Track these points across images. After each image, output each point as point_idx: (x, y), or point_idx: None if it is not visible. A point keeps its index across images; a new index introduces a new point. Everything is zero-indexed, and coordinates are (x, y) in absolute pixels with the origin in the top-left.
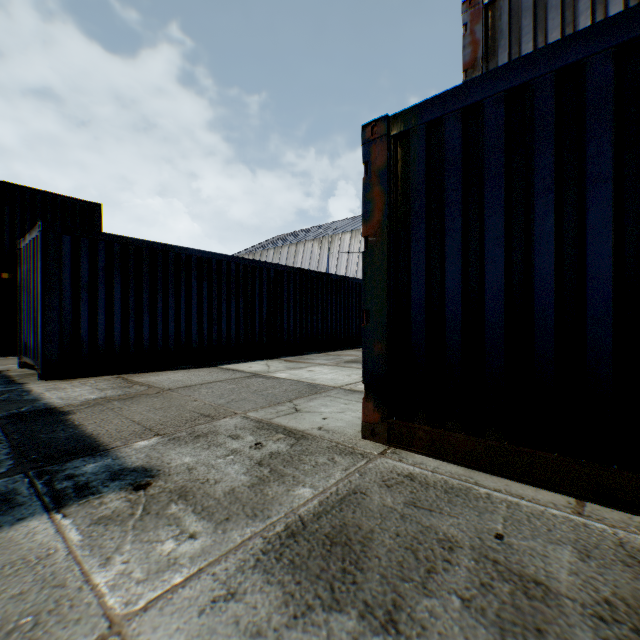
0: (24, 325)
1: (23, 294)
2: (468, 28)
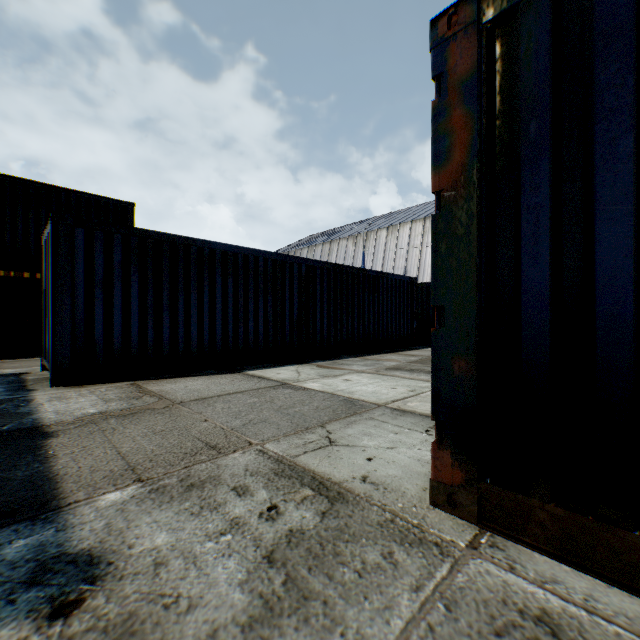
0: (44, 326)
1: (44, 293)
2: None
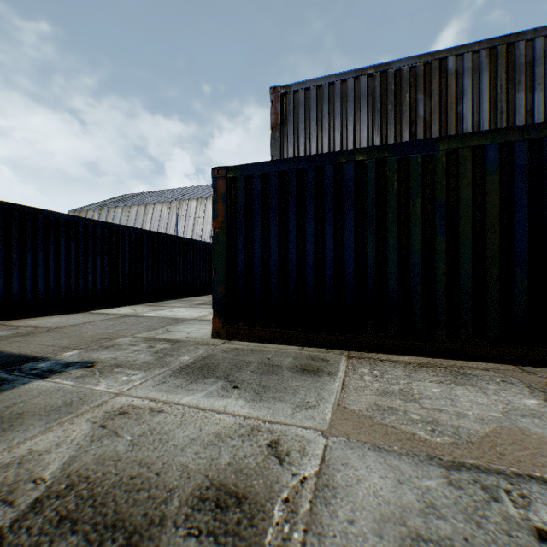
0: None
1: None
2: (273, 104)
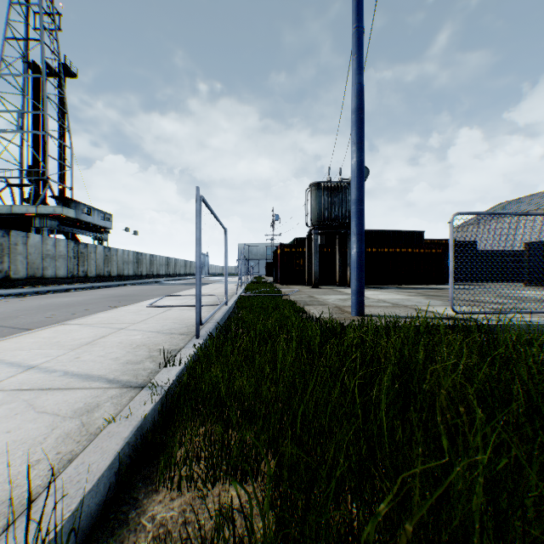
0: None
1: None
2: None
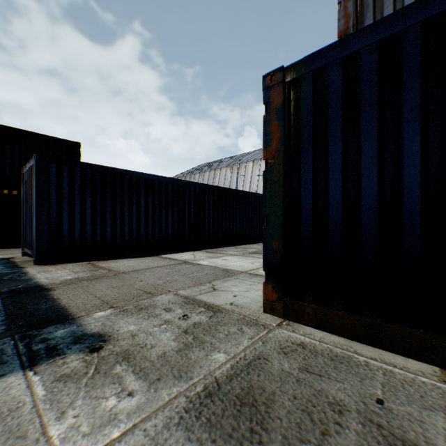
0: (25, 226)
1: (25, 205)
2: (342, 5)
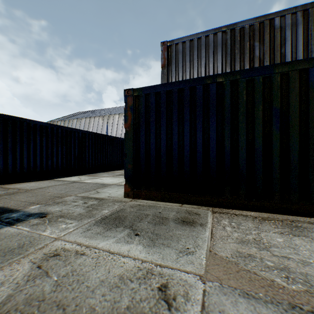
0: None
1: None
2: (163, 52)
